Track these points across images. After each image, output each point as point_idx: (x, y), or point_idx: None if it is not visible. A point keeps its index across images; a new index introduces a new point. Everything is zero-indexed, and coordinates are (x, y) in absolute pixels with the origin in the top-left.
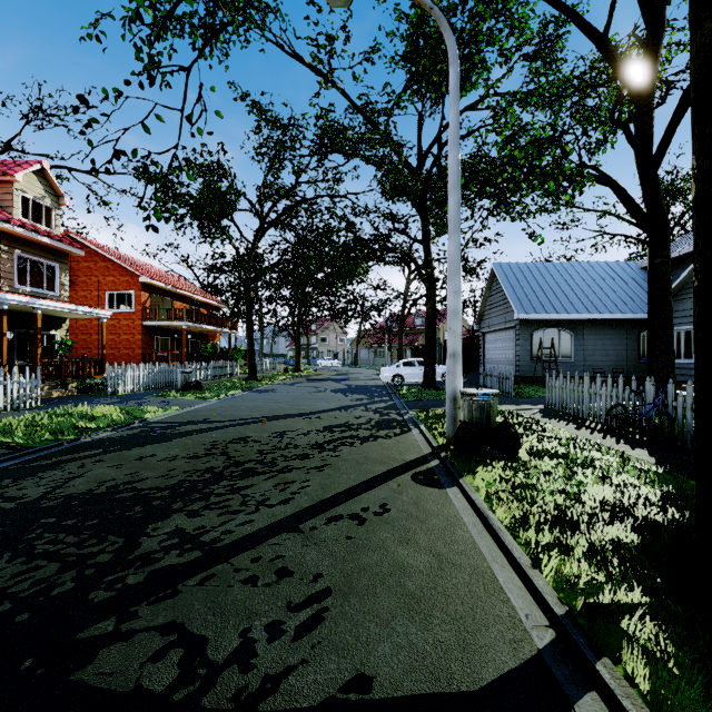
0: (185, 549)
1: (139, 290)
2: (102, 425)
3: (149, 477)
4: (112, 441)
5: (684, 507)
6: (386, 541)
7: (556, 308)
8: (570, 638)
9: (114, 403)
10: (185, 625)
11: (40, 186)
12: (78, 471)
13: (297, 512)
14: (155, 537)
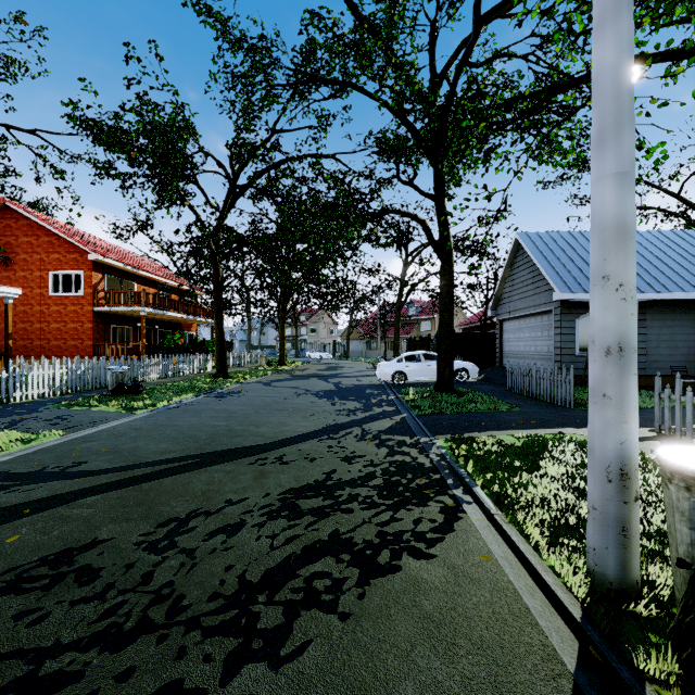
0: None
1: (89, 270)
2: None
3: None
4: None
5: None
6: None
7: None
8: None
9: None
10: None
11: None
12: None
13: None
14: None
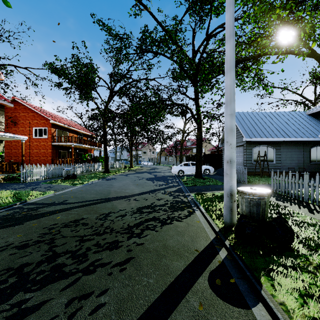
0: None
1: (50, 127)
2: None
3: None
4: None
5: None
6: None
7: (266, 135)
8: None
9: (18, 188)
10: None
11: None
12: None
13: None
14: None
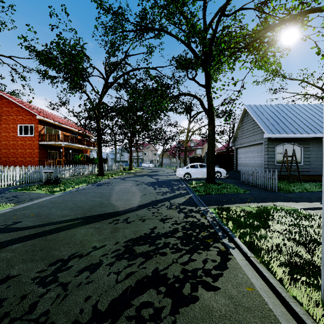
0: None
1: (37, 124)
2: None
3: None
4: None
5: None
6: None
7: (292, 130)
8: None
9: None
10: None
11: None
12: None
13: None
14: None
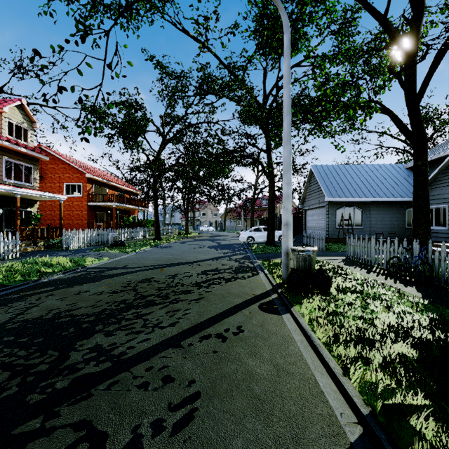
0: (100, 360)
1: (85, 183)
2: (56, 270)
3: (82, 307)
4: (62, 281)
5: (445, 329)
6: (240, 354)
7: (352, 194)
8: (373, 433)
9: (66, 255)
10: (92, 423)
11: (20, 115)
12: (35, 302)
13: (180, 332)
14: (80, 352)
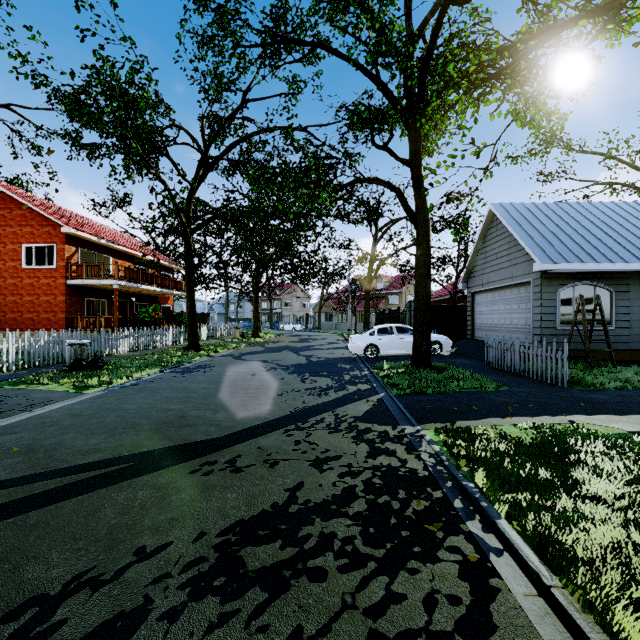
0: None
1: (62, 243)
2: None
3: None
4: None
5: None
6: None
7: (594, 256)
8: None
9: None
10: None
11: None
12: None
13: None
14: None
